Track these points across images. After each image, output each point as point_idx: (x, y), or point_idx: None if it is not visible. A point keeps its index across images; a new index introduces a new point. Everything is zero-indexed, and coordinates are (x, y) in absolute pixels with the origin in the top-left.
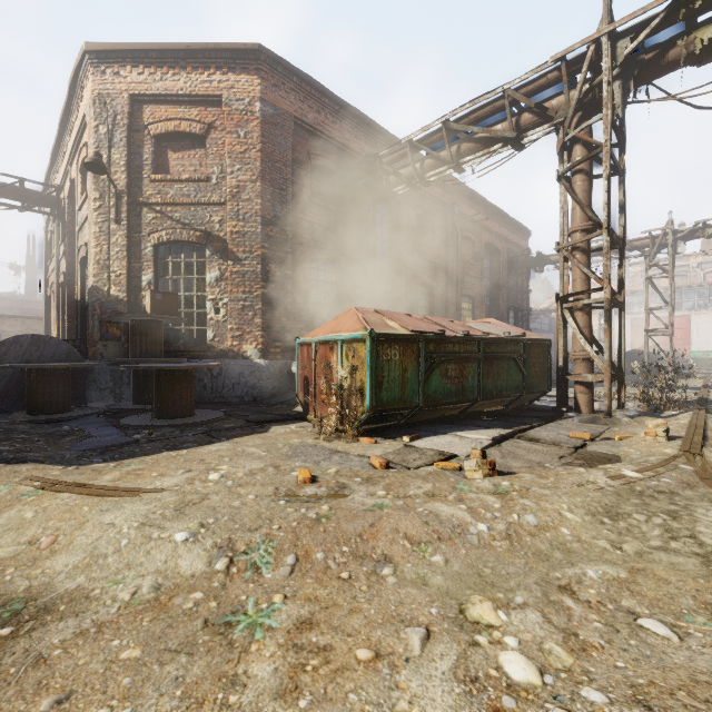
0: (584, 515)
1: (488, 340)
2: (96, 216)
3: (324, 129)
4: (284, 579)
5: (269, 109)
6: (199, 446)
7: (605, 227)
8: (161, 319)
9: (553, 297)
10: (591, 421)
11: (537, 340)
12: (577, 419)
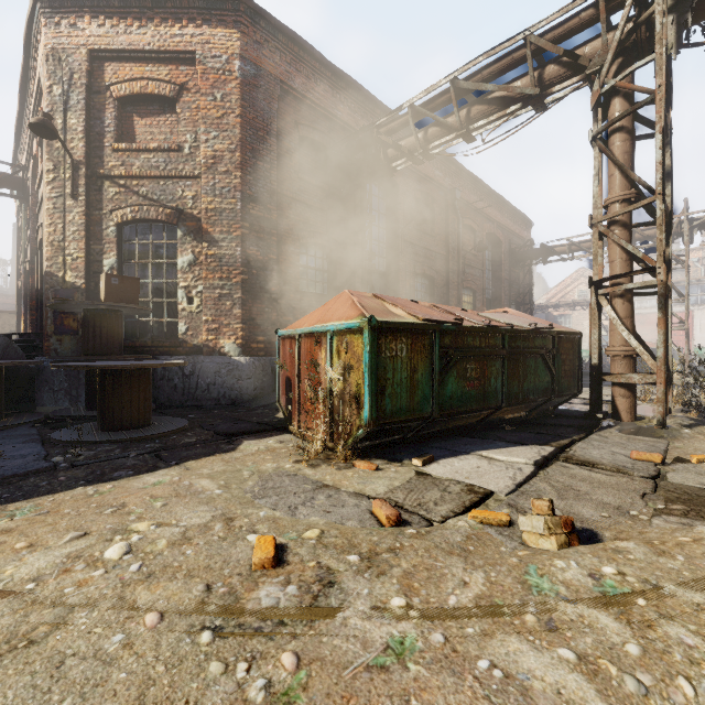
0: None
1: (514, 333)
2: (49, 190)
3: (314, 97)
4: None
5: (251, 69)
6: (135, 476)
7: (659, 192)
8: (120, 309)
9: (550, 293)
10: (641, 432)
11: (567, 333)
12: (622, 430)
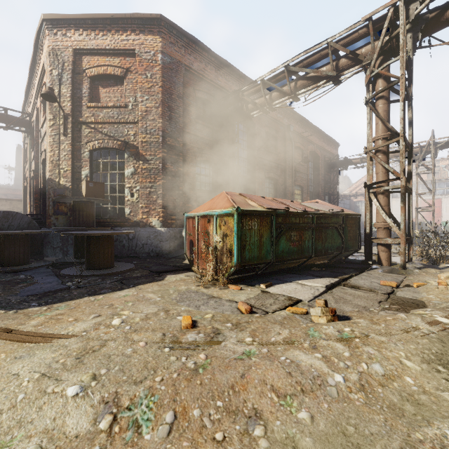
0: (421, 363)
1: (319, 215)
2: (50, 131)
3: (204, 73)
4: (161, 441)
5: (167, 59)
6: (113, 292)
7: (401, 135)
8: (93, 200)
9: (351, 187)
10: (391, 271)
11: (351, 215)
12: (381, 270)
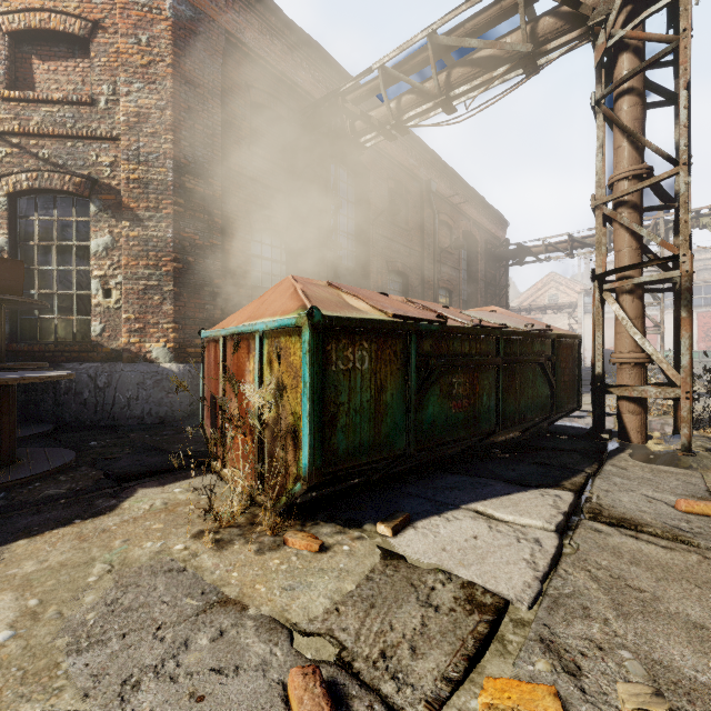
0: None
1: (510, 335)
2: None
3: (269, 57)
4: None
5: (186, 9)
6: None
7: (684, 162)
8: None
9: (521, 297)
10: (664, 460)
11: (568, 337)
12: (639, 456)
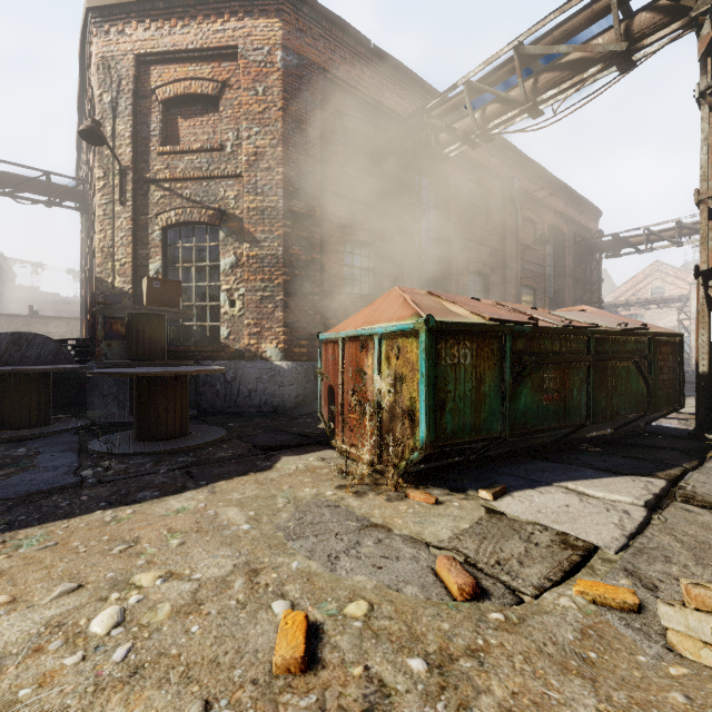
0: None
1: (601, 335)
2: (99, 197)
3: (359, 85)
4: None
5: (293, 59)
6: (160, 498)
7: None
8: (162, 313)
9: (618, 290)
10: None
11: (666, 335)
12: None
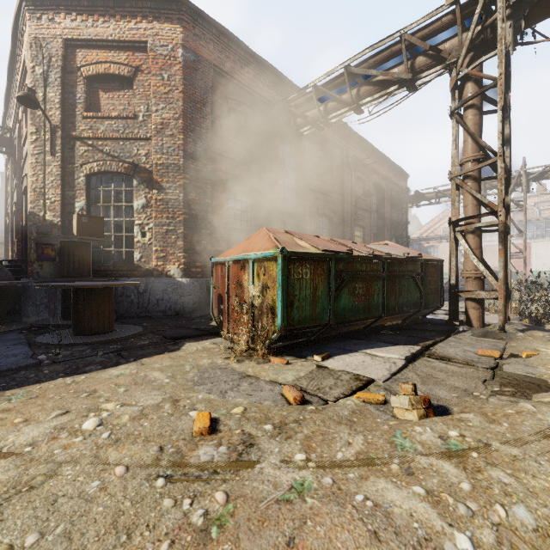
0: None
1: (392, 260)
2: (32, 148)
3: (240, 78)
4: None
5: (191, 55)
6: (102, 369)
7: (500, 154)
8: (88, 241)
9: (422, 229)
10: (487, 335)
11: (432, 261)
12: (473, 334)
